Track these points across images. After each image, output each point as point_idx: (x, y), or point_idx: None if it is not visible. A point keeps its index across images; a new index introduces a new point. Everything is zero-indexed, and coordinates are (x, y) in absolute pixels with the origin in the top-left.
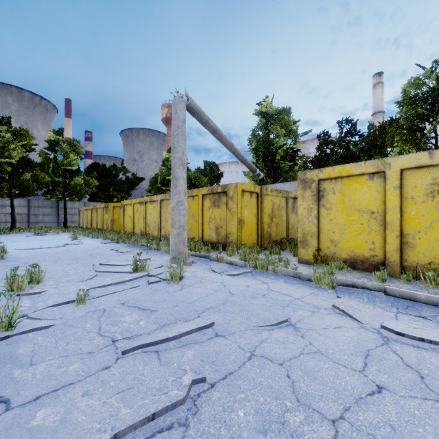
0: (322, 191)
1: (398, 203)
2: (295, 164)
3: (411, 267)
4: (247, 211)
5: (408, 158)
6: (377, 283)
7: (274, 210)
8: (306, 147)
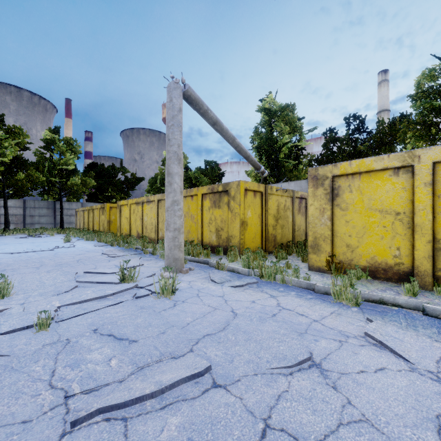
0: (336, 188)
1: (430, 202)
2: (299, 163)
3: None
4: (251, 212)
5: None
6: (412, 300)
7: (279, 211)
8: (310, 147)
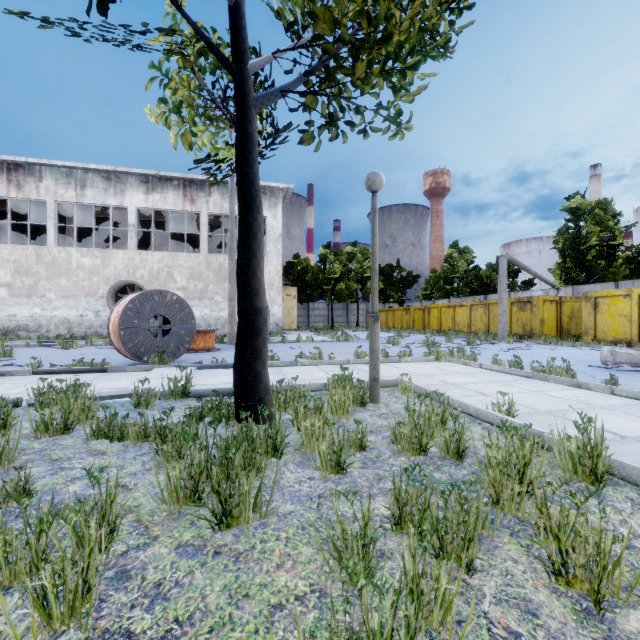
0: (597, 303)
1: (637, 311)
2: (614, 261)
3: None
4: (548, 314)
5: None
6: None
7: (573, 313)
8: None
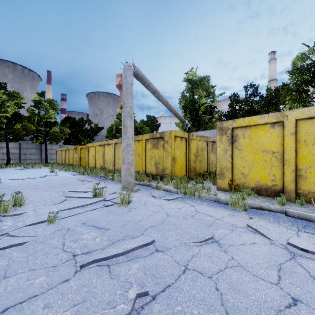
0: (235, 136)
1: (294, 145)
2: (213, 117)
3: (303, 194)
4: (179, 151)
5: (301, 111)
6: (279, 207)
7: (198, 151)
8: (220, 105)
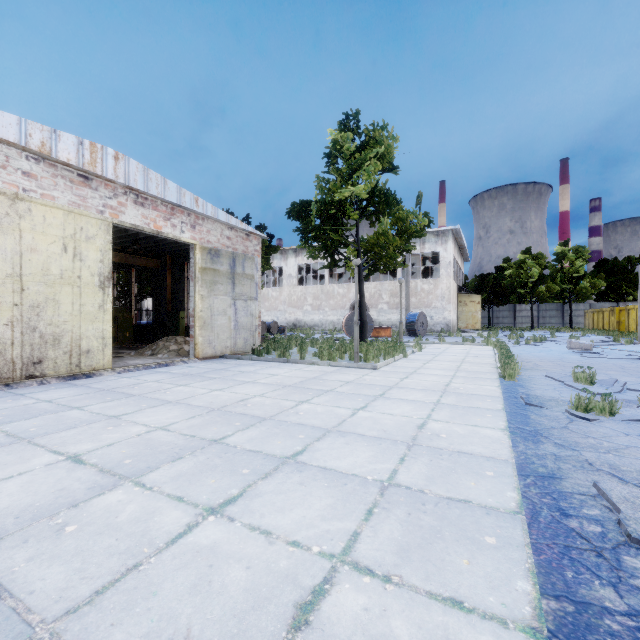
0: None
1: None
2: None
3: None
4: None
5: None
6: None
7: None
8: None
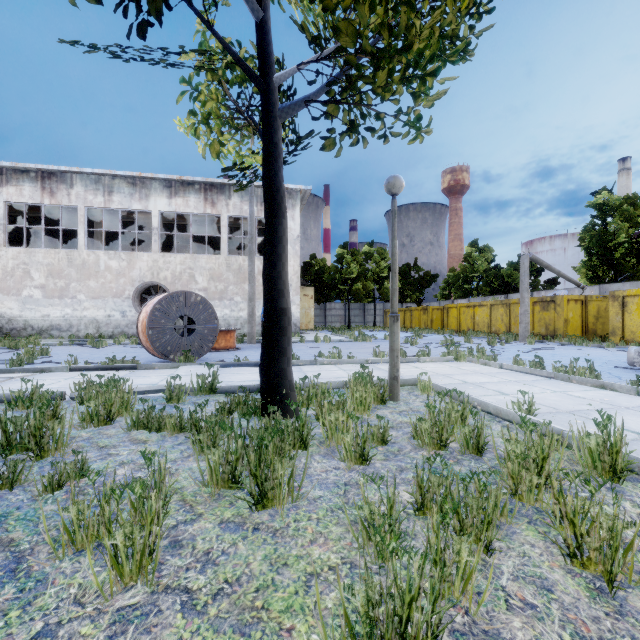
0: (625, 302)
1: None
2: None
3: None
4: (572, 314)
5: None
6: None
7: (599, 312)
8: None
